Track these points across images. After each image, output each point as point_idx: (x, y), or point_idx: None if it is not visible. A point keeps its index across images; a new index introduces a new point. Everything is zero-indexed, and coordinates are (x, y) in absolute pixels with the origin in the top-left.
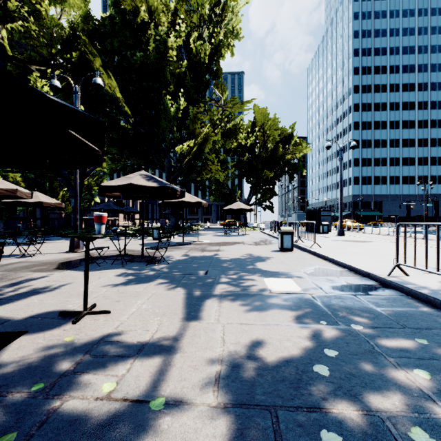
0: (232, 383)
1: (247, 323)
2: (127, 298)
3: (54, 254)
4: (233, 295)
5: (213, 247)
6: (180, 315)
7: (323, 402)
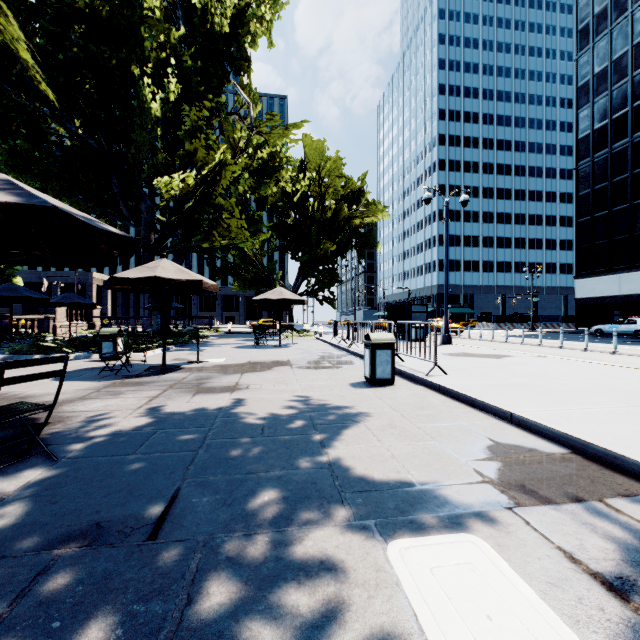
0: None
1: None
2: None
3: None
4: None
5: (225, 378)
6: None
7: None
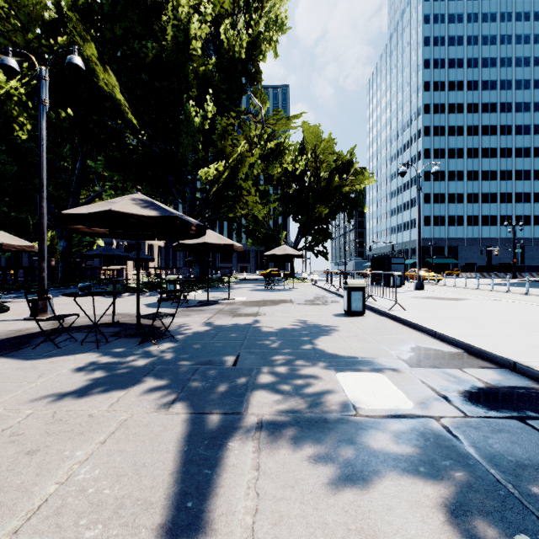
0: None
1: None
2: (59, 441)
3: (4, 323)
4: (284, 426)
5: (249, 309)
6: (156, 515)
7: None
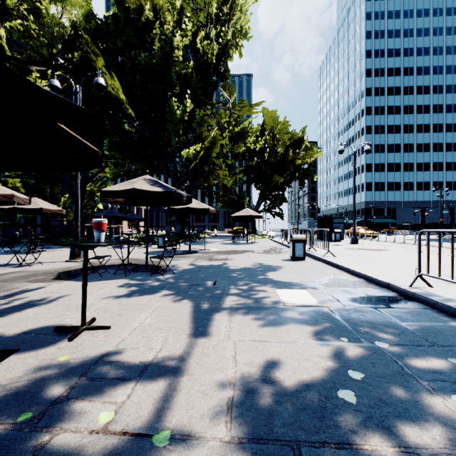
0: (247, 412)
1: (261, 340)
2: (130, 312)
3: (54, 263)
4: (244, 308)
5: (221, 256)
6: (187, 331)
7: (353, 436)
